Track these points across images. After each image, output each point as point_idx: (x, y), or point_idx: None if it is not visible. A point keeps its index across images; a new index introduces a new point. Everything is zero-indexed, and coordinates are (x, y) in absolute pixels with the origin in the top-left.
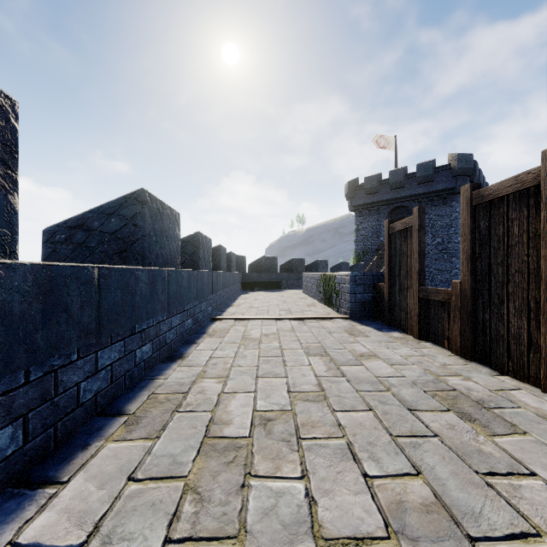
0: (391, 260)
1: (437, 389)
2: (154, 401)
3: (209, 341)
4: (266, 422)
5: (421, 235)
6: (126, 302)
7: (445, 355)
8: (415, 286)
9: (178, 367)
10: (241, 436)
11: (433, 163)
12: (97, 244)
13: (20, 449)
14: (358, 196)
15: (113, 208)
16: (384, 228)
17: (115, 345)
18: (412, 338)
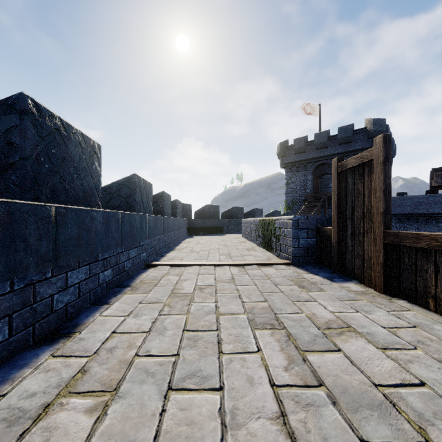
0: (340, 201)
1: None
2: None
3: (129, 298)
4: None
5: (387, 168)
6: None
7: (441, 323)
8: (379, 230)
9: (49, 359)
10: None
11: (352, 127)
12: None
13: None
14: (288, 155)
15: None
16: (310, 182)
17: None
18: (374, 292)
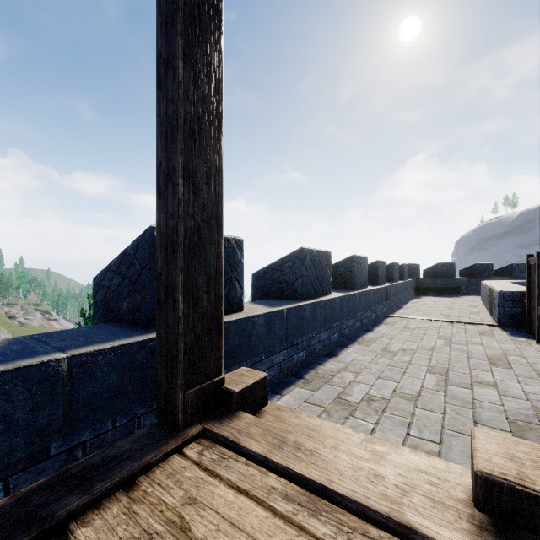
0: (530, 284)
1: (498, 358)
2: (364, 341)
3: (384, 326)
4: (404, 351)
5: None
6: (353, 306)
7: (537, 351)
8: (536, 307)
9: (370, 334)
10: (395, 352)
11: None
12: (335, 279)
13: (338, 340)
14: None
15: (341, 264)
16: None
17: (351, 320)
18: (533, 343)
